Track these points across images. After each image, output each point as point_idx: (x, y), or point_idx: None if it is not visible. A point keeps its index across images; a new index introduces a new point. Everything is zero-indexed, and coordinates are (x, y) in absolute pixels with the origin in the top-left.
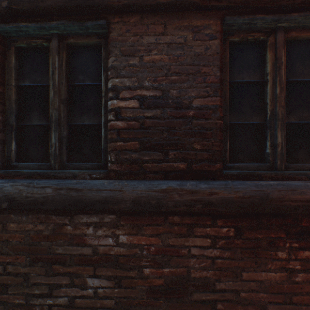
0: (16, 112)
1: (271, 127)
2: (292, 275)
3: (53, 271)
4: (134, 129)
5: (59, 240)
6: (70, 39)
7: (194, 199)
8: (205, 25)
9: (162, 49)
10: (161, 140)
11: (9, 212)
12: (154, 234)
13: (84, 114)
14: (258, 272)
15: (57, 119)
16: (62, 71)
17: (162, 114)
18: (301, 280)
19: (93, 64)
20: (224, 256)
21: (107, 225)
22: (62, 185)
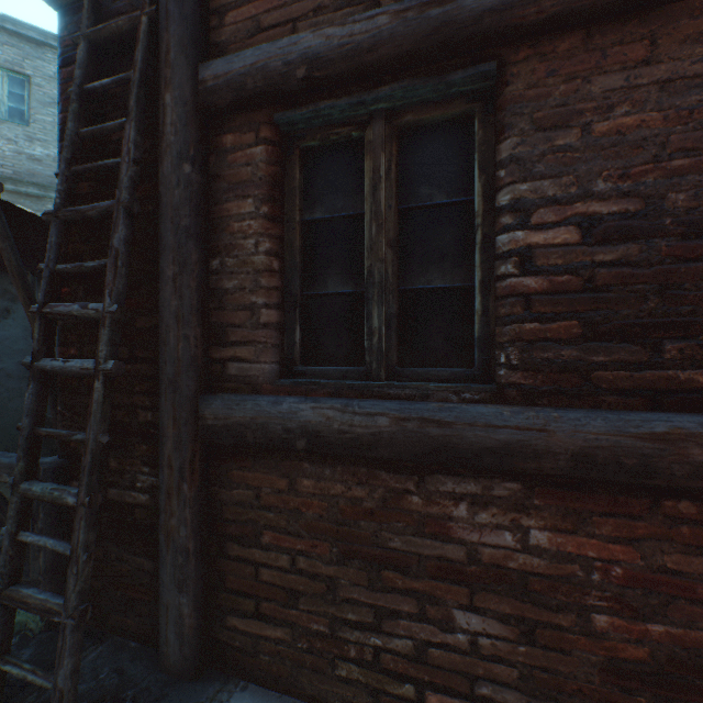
0: (300, 270)
1: None
2: None
3: (382, 582)
4: (566, 292)
5: (395, 523)
6: (407, 115)
7: None
8: None
9: (642, 98)
10: (641, 315)
11: (300, 458)
12: (621, 537)
13: (431, 266)
14: None
15: (383, 281)
16: (390, 184)
17: (643, 253)
18: None
19: (450, 160)
20: None
21: (499, 503)
22: (410, 412)
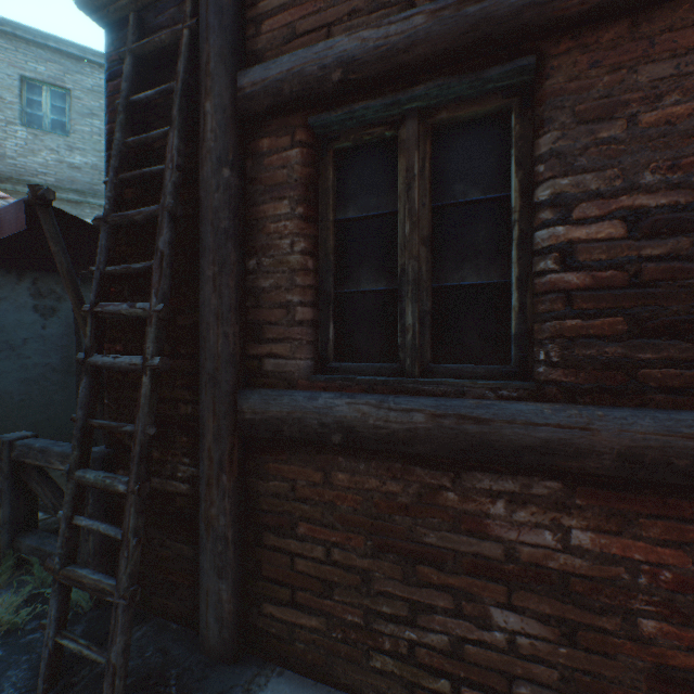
0: (334, 269)
1: None
2: None
3: (417, 576)
4: (611, 287)
5: (430, 519)
6: (441, 113)
7: None
8: None
9: (693, 86)
10: (692, 311)
11: (335, 452)
12: (671, 540)
13: (465, 263)
14: None
15: (417, 278)
16: (423, 182)
17: None
18: None
19: (485, 156)
20: None
21: (538, 502)
22: (446, 408)
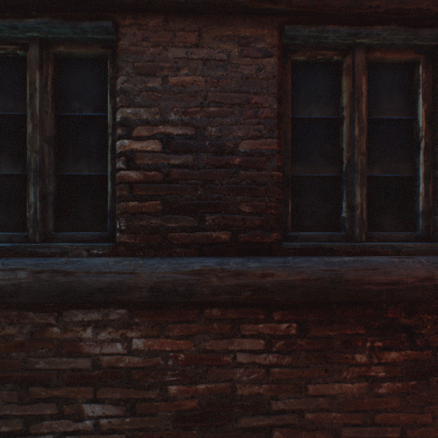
0: None
1: (348, 181)
2: (375, 385)
3: (31, 396)
4: (154, 182)
5: (41, 350)
6: (60, 47)
7: (240, 284)
8: (257, 36)
9: (195, 67)
10: (194, 199)
11: None
12: (184, 335)
13: (82, 160)
14: (329, 383)
15: (39, 167)
16: (47, 95)
17: (196, 161)
18: (385, 391)
19: (95, 86)
20: (283, 363)
21: (114, 324)
22: (44, 266)
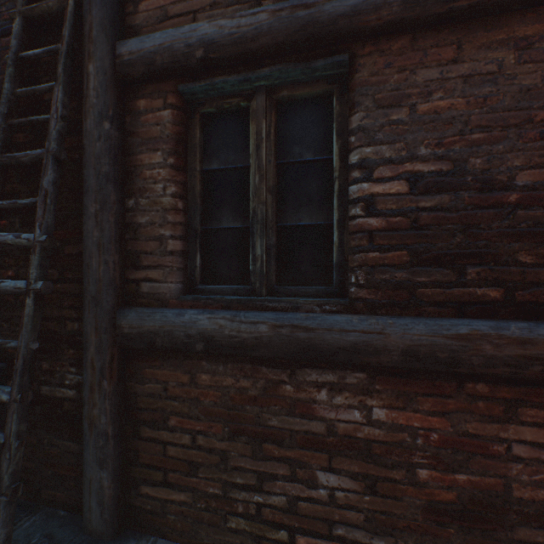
0: (200, 209)
1: None
2: None
3: (263, 452)
4: (399, 229)
5: (273, 406)
6: (283, 91)
7: (525, 355)
8: (543, 32)
9: (452, 88)
10: (451, 247)
11: (199, 358)
12: (437, 411)
13: (301, 208)
14: None
15: (265, 219)
16: (270, 144)
17: (452, 201)
18: None
19: (315, 127)
20: None
21: (350, 389)
22: (283, 320)
